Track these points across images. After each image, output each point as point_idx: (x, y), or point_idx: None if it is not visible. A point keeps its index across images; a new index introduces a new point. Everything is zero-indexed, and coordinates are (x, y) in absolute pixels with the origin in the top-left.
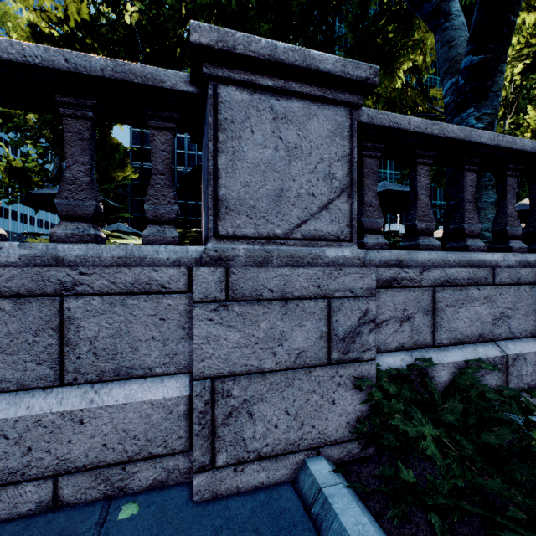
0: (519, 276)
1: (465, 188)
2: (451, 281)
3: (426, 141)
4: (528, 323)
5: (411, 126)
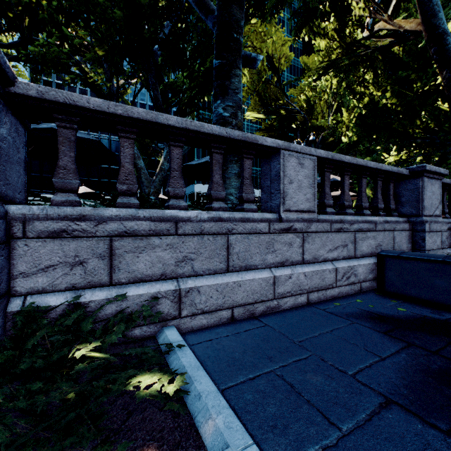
0: (203, 228)
1: (172, 159)
2: (131, 232)
3: (114, 118)
4: (211, 264)
5: (91, 104)
